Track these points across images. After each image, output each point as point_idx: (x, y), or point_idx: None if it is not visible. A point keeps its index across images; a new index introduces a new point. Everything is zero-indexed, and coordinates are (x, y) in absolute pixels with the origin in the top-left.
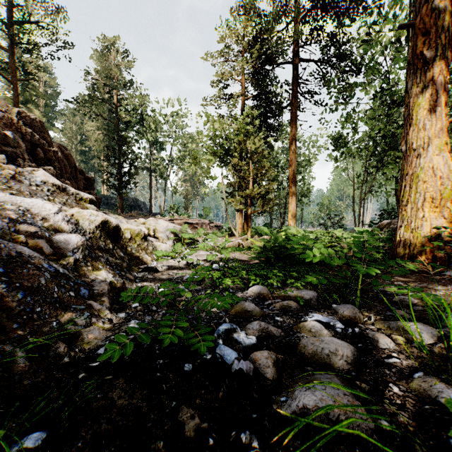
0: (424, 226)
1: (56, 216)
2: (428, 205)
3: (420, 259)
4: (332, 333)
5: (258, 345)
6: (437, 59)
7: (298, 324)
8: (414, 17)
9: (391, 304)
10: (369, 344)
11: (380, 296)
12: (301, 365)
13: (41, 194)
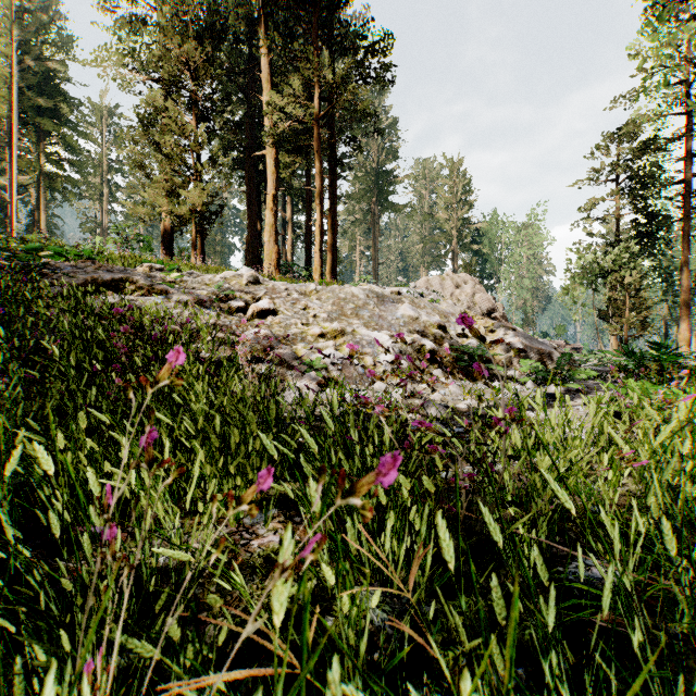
0: None
1: None
2: None
3: None
4: None
5: None
6: None
7: None
8: None
9: None
10: None
11: None
12: None
13: None
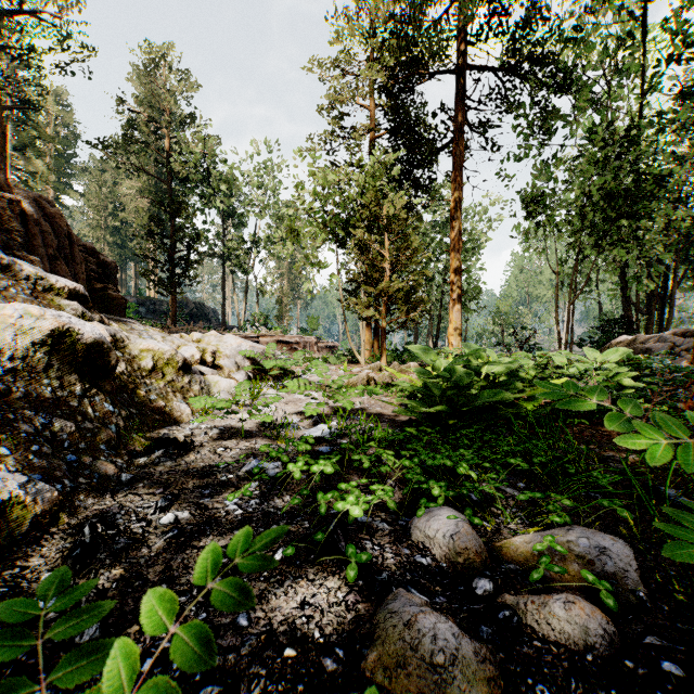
0: None
1: None
2: None
3: None
4: None
5: None
6: None
7: None
8: None
9: None
10: None
11: None
12: None
13: None
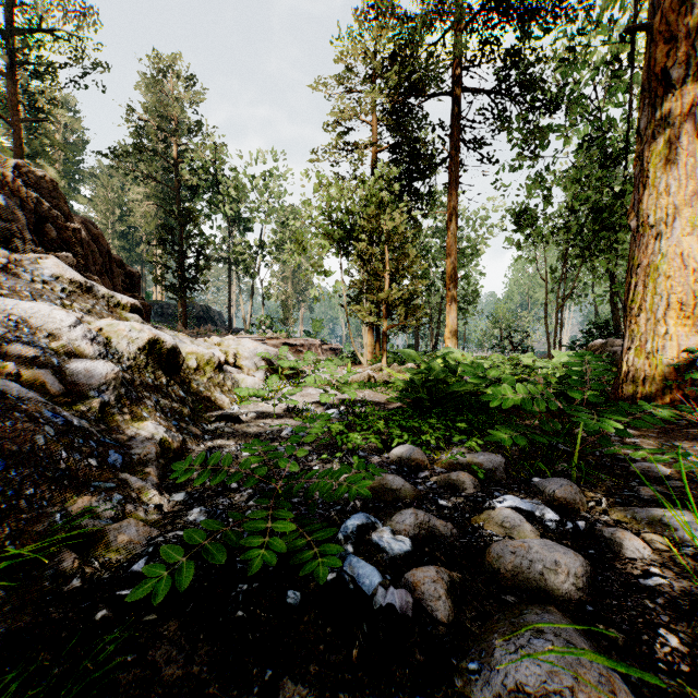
0: (667, 348)
1: (72, 331)
2: (674, 315)
3: (661, 401)
4: (541, 530)
5: (414, 553)
6: (688, 81)
7: (479, 513)
8: (650, 15)
9: (629, 477)
10: (605, 550)
11: (607, 462)
12: (495, 592)
13: (50, 296)
